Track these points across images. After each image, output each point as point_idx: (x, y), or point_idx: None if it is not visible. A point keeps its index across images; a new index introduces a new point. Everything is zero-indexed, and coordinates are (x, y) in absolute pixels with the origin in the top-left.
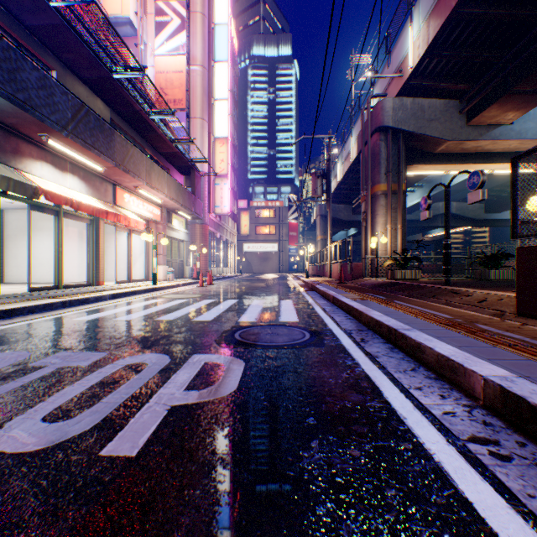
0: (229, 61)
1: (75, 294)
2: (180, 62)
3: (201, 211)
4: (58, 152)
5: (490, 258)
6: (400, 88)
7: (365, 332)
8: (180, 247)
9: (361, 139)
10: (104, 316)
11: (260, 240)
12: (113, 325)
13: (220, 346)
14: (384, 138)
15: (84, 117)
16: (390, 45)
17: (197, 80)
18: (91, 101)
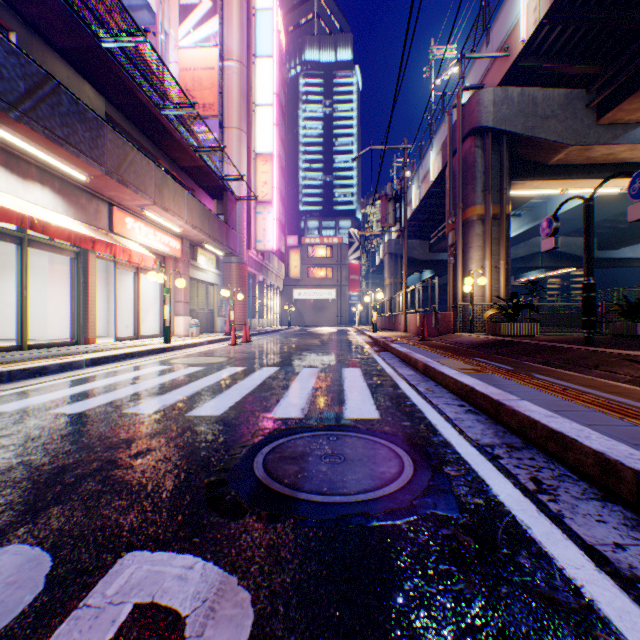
0: (274, 56)
1: (31, 360)
2: (211, 56)
3: (237, 246)
4: (14, 149)
5: (635, 305)
6: (505, 73)
7: (527, 455)
8: (210, 292)
9: (447, 148)
10: (42, 403)
11: (314, 285)
12: (33, 429)
13: (207, 511)
14: (481, 143)
15: (50, 96)
16: (490, 16)
17: (233, 80)
18: (75, 84)
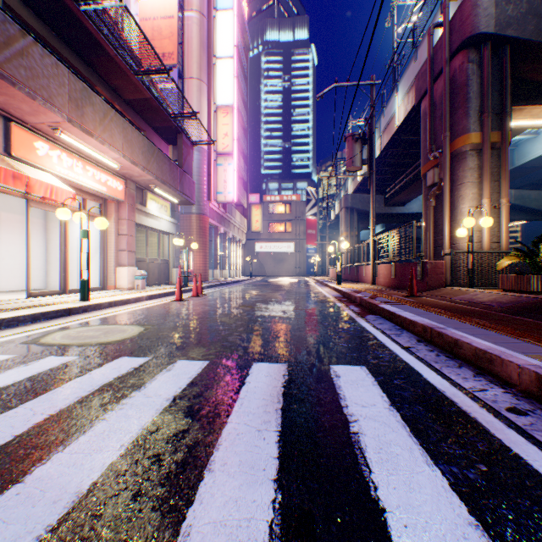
0: (234, 9)
1: None
2: (171, 5)
3: (193, 193)
4: None
5: None
6: None
7: None
8: (165, 241)
9: (427, 73)
10: None
11: (274, 239)
12: None
13: None
14: (476, 57)
15: None
16: None
17: (193, 30)
18: None
